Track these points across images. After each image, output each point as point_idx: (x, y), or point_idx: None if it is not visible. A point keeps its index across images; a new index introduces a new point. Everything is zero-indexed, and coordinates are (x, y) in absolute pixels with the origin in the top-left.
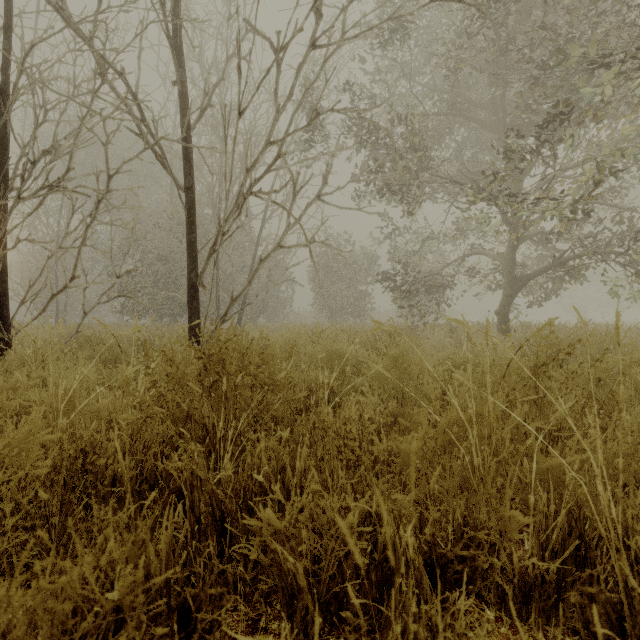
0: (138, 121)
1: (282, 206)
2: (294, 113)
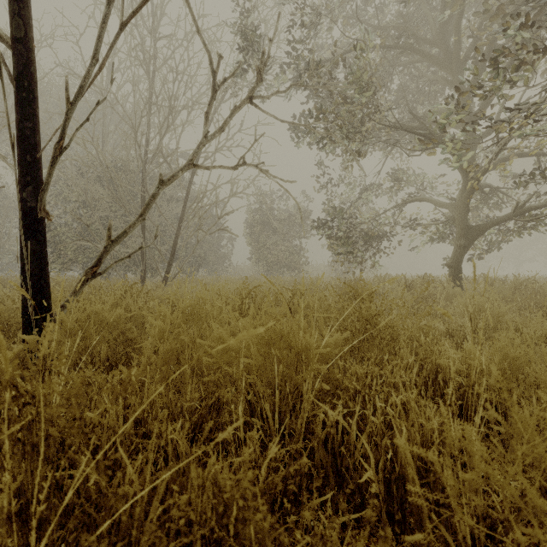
0: None
1: None
2: None
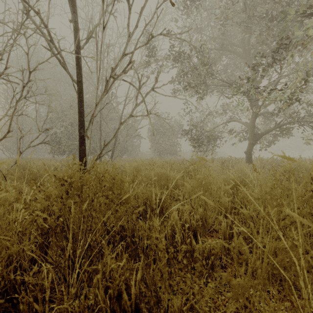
0: (49, 42)
1: (129, 82)
2: (139, 38)
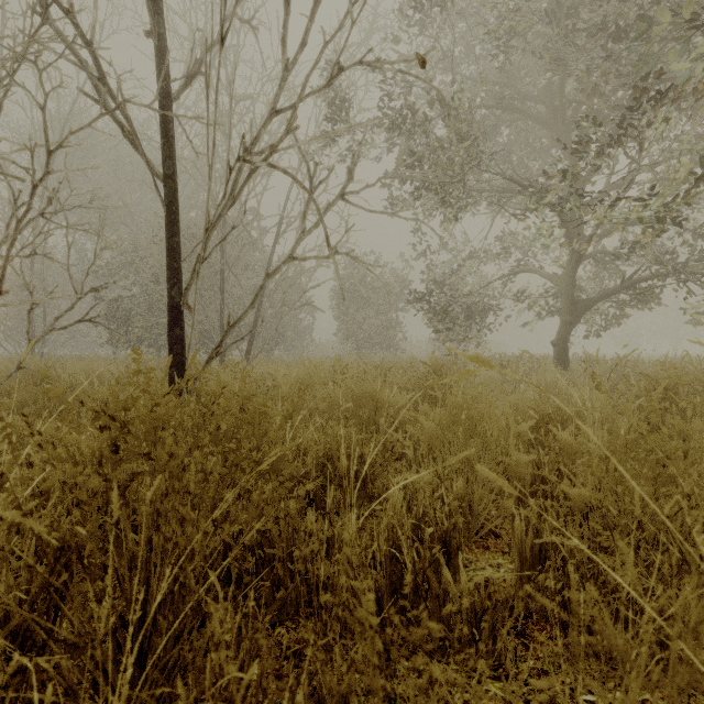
0: (97, 83)
1: (282, 169)
2: (309, 74)
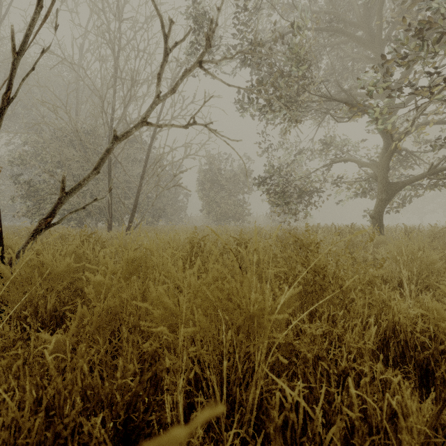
0: None
1: None
2: None
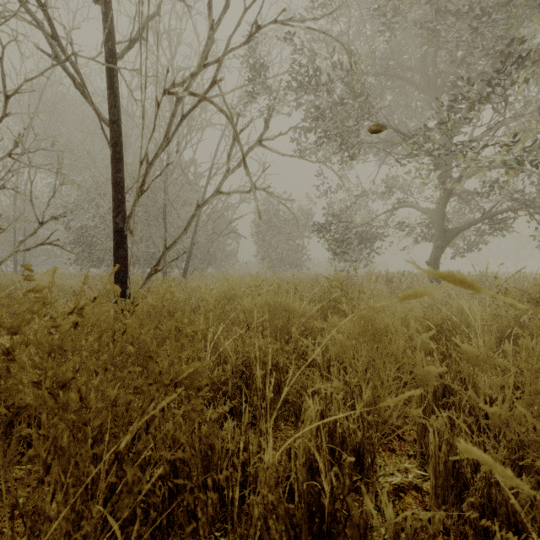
0: (52, 41)
1: (202, 95)
2: (231, 35)
